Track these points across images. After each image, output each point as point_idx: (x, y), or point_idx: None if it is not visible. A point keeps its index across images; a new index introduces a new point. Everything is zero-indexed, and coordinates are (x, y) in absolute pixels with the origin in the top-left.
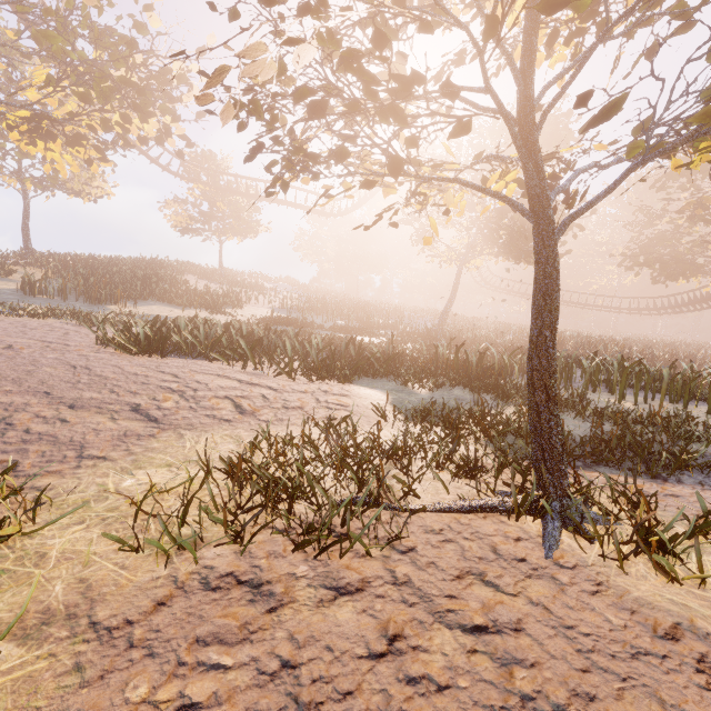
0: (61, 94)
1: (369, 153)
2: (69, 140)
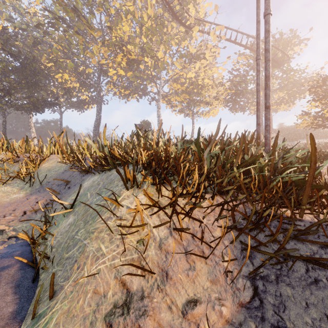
0: (282, 92)
1: (324, 125)
2: (284, 103)
